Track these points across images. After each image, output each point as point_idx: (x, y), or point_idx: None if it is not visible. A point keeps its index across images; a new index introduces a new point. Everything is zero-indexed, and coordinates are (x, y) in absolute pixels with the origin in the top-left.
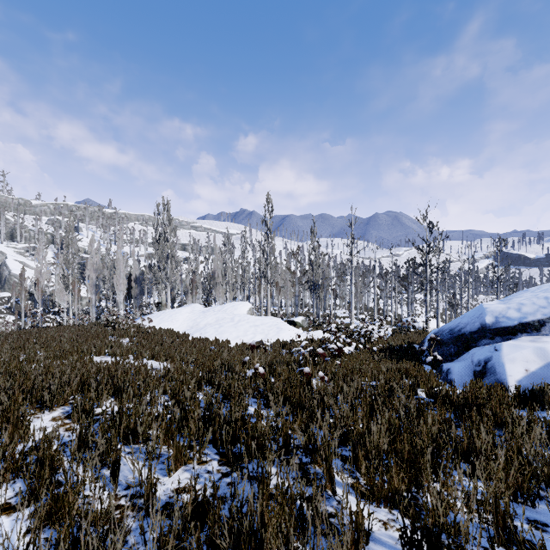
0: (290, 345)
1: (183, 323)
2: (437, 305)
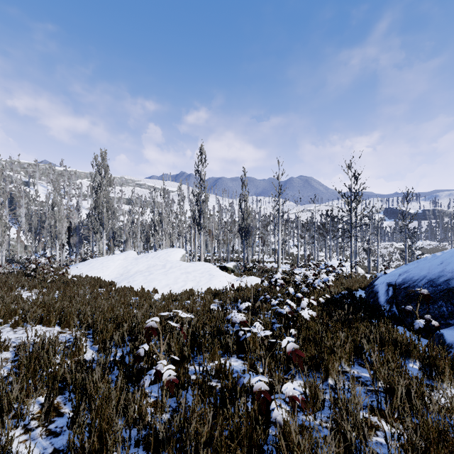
0: (222, 294)
1: (113, 270)
2: (356, 250)
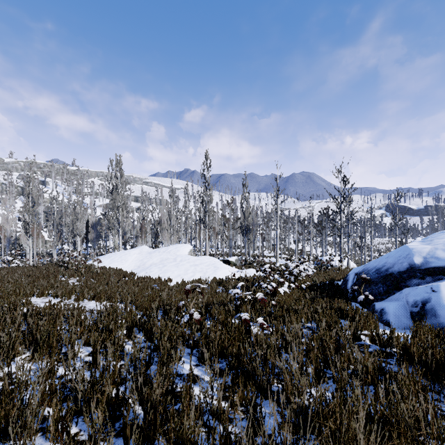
0: (225, 282)
1: (131, 263)
2: (348, 246)
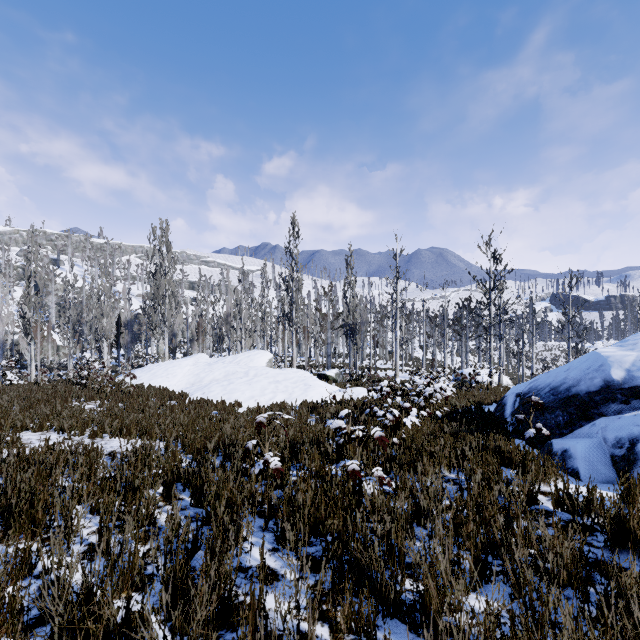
0: (321, 407)
1: (182, 379)
2: (500, 354)
